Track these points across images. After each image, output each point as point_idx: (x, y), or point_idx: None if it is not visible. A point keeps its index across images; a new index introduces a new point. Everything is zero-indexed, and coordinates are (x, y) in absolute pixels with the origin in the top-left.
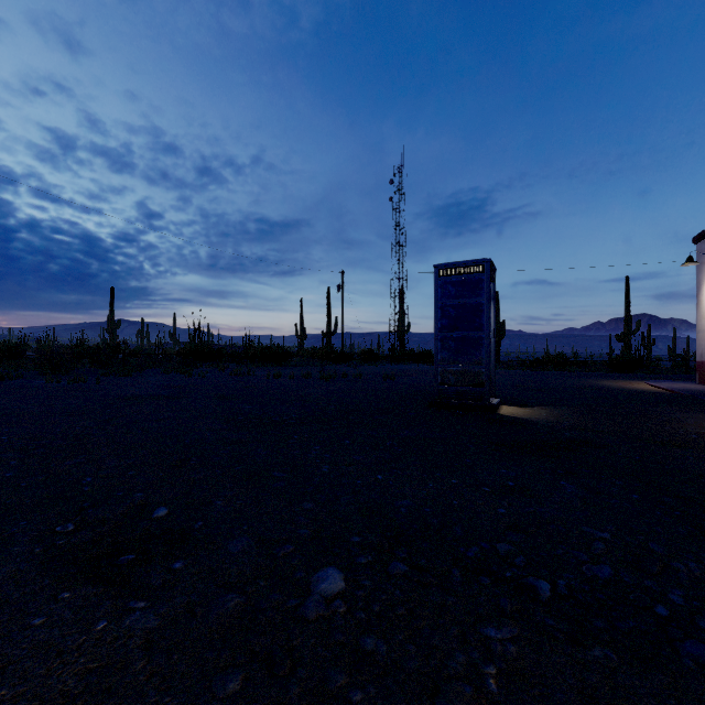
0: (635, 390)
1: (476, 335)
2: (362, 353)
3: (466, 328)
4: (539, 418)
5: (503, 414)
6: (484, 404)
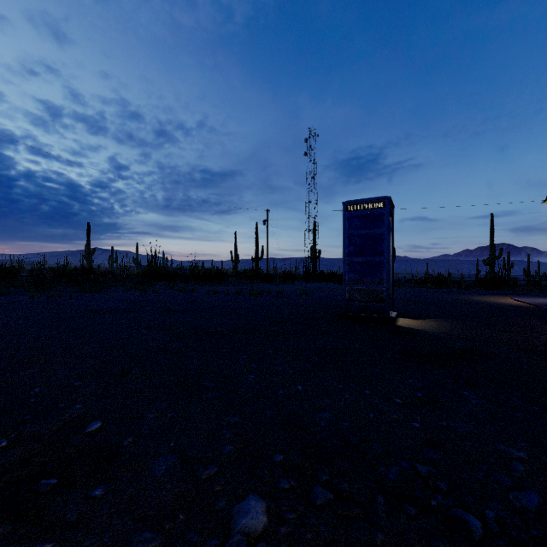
0: (504, 304)
1: (378, 259)
2: (283, 274)
3: (369, 254)
4: (431, 329)
5: (401, 326)
6: (384, 317)
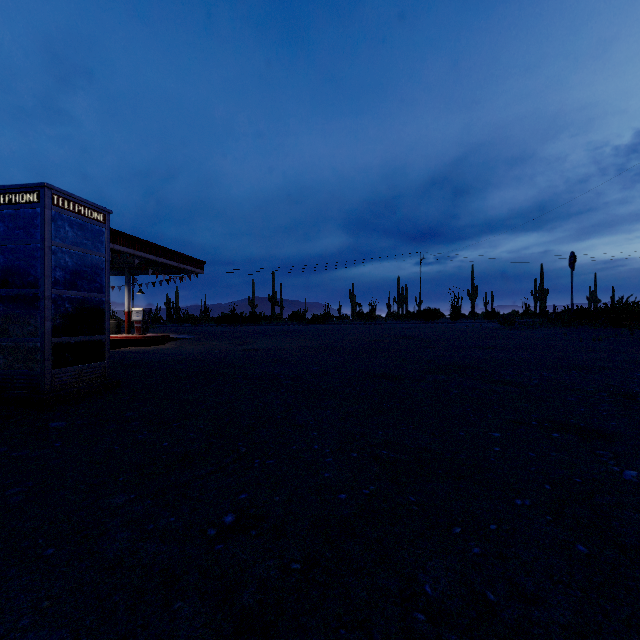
0: None
1: None
2: None
3: None
4: None
5: None
6: None
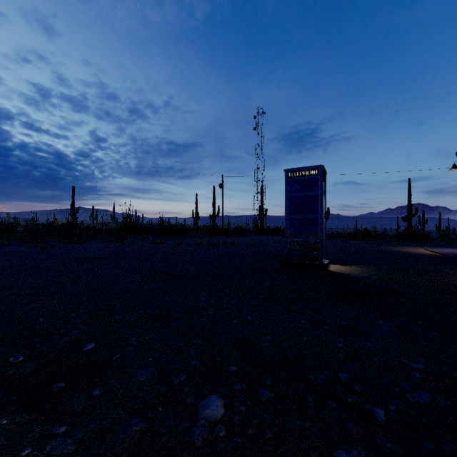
0: (418, 253)
1: (313, 217)
2: (236, 228)
3: (306, 212)
4: (356, 273)
5: (332, 270)
6: (318, 264)
